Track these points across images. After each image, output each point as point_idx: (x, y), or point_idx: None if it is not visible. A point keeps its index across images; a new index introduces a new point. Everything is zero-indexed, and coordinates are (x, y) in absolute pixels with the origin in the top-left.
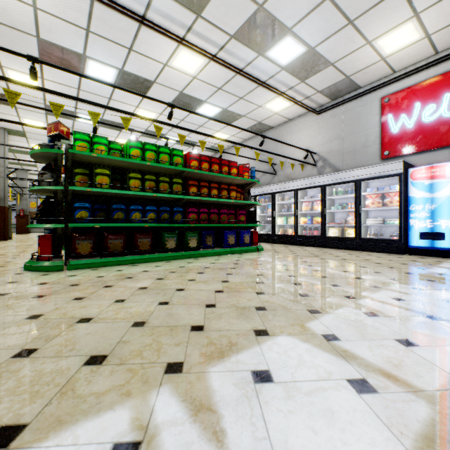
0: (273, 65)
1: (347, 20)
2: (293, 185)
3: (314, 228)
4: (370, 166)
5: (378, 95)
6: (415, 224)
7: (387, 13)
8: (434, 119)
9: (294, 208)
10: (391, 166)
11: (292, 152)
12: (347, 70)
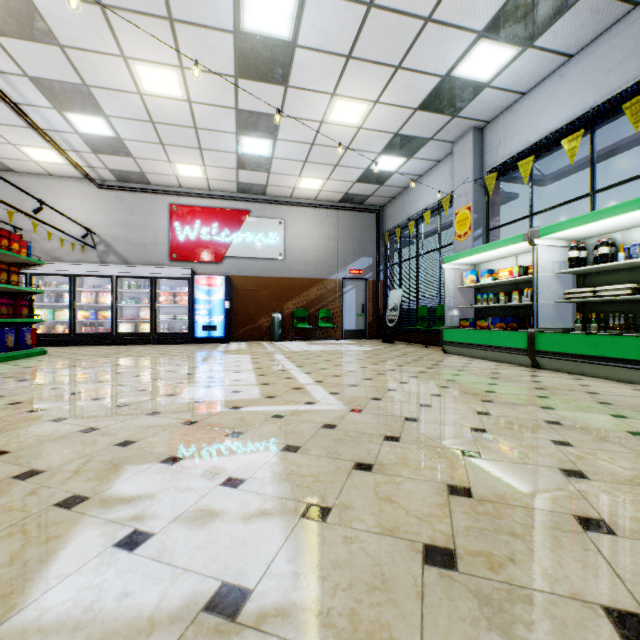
0: (68, 124)
1: (161, 141)
2: (69, 269)
3: (100, 323)
4: (166, 267)
5: (168, 201)
6: (199, 320)
7: (189, 154)
8: (208, 240)
9: (70, 298)
10: (183, 270)
11: (57, 222)
12: (146, 168)
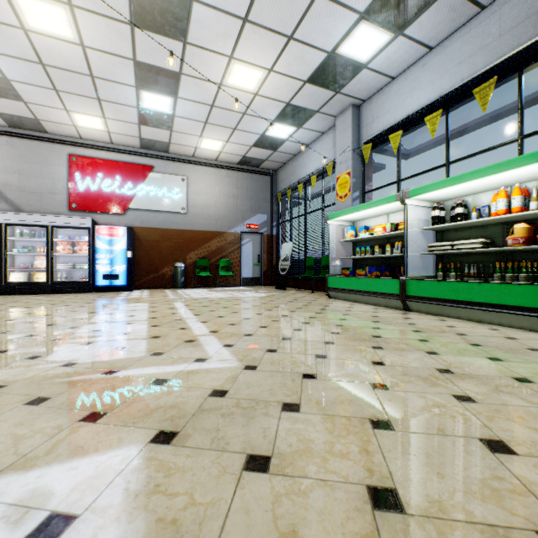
0: None
1: (54, 87)
2: None
3: None
4: (63, 216)
5: (67, 150)
6: (100, 269)
7: (87, 104)
8: (111, 191)
9: None
10: (82, 220)
11: None
12: (40, 115)
